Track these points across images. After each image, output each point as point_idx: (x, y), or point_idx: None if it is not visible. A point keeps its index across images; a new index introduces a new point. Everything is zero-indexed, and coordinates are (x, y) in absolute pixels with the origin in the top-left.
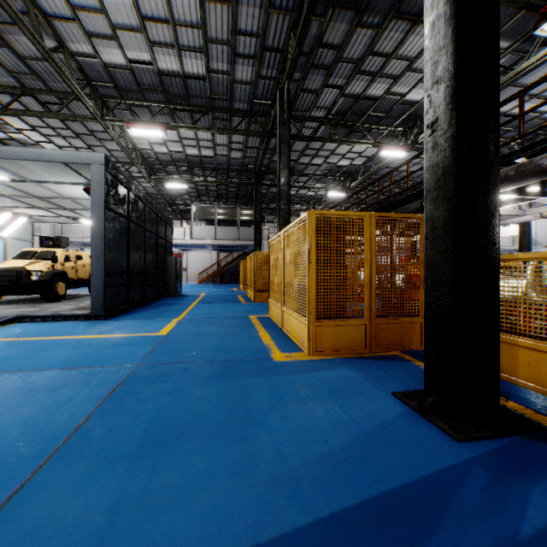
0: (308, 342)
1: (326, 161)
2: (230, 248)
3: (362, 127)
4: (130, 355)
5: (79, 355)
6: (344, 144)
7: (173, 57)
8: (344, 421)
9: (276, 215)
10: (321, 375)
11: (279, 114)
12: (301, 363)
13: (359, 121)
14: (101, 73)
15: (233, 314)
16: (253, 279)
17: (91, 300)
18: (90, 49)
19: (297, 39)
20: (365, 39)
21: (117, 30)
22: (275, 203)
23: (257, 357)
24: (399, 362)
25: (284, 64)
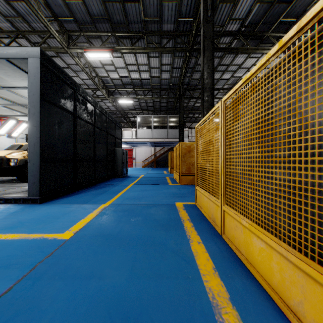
0: None
1: (233, 76)
2: (162, 144)
3: (271, 36)
4: None
5: None
6: (250, 58)
7: None
8: None
9: (192, 123)
10: None
11: (202, 13)
12: None
13: (268, 31)
14: (62, 8)
15: (160, 200)
16: (178, 165)
17: (29, 185)
18: None
19: None
20: None
21: None
22: (192, 114)
23: None
24: None
25: None
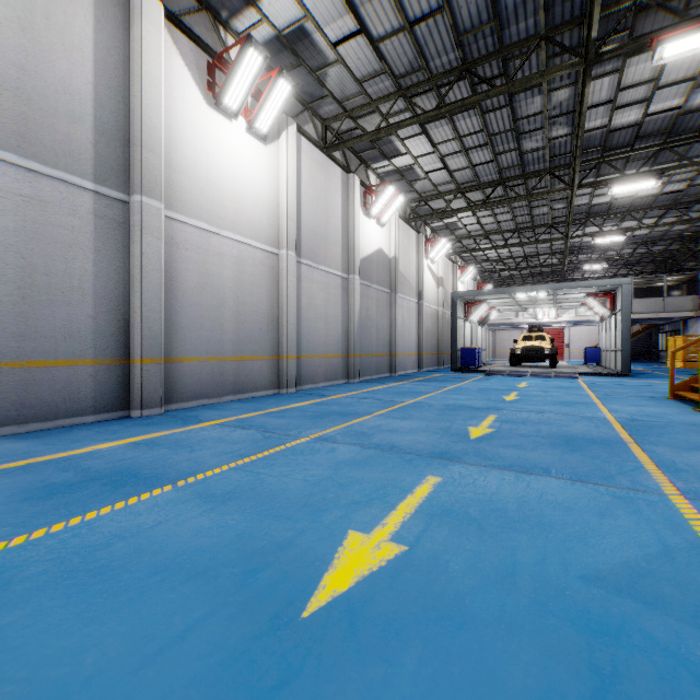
0: None
1: None
2: (642, 321)
3: None
4: None
5: None
6: None
7: (656, 188)
8: None
9: None
10: None
11: None
12: None
13: None
14: (582, 209)
15: None
16: None
17: (621, 365)
18: (586, 201)
19: None
20: None
21: None
22: None
23: None
24: None
25: None
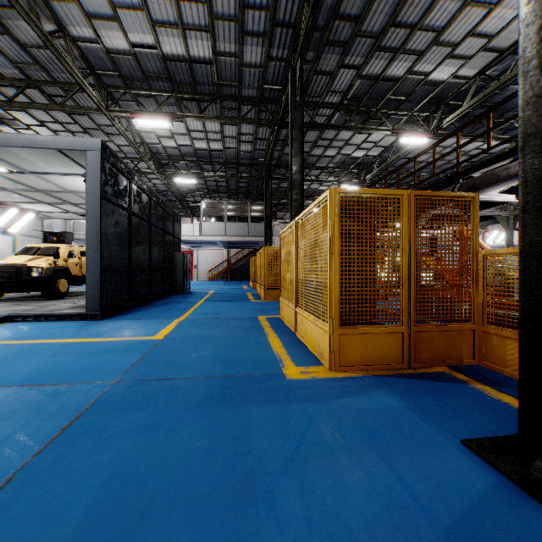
0: (329, 354)
1: (339, 153)
2: (240, 244)
3: (380, 113)
4: (111, 367)
5: (51, 366)
6: (359, 133)
7: (178, 39)
8: (402, 502)
9: (287, 212)
10: (351, 404)
11: (290, 96)
12: (321, 383)
13: (376, 107)
14: (104, 60)
15: (241, 315)
16: (263, 276)
17: (87, 298)
18: (91, 33)
19: (311, 7)
20: (387, 8)
21: (117, 9)
22: (286, 199)
23: (265, 373)
24: (452, 384)
25: (296, 42)
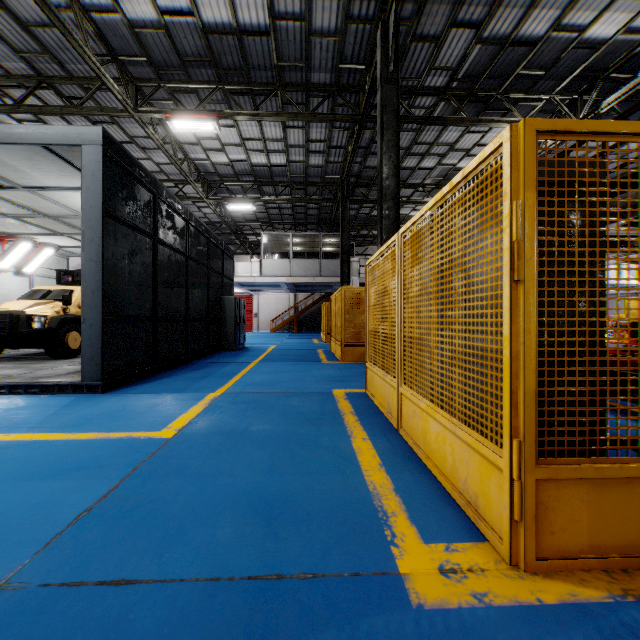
0: (509, 525)
1: (440, 163)
2: (309, 287)
3: (504, 98)
4: (31, 524)
5: None
6: (470, 132)
7: None
8: None
9: (368, 246)
10: None
11: (380, 66)
12: (514, 637)
13: (499, 89)
14: (128, 40)
15: (307, 386)
16: (339, 328)
17: (83, 361)
18: None
19: None
20: None
21: None
22: (367, 230)
23: (355, 567)
24: None
25: None
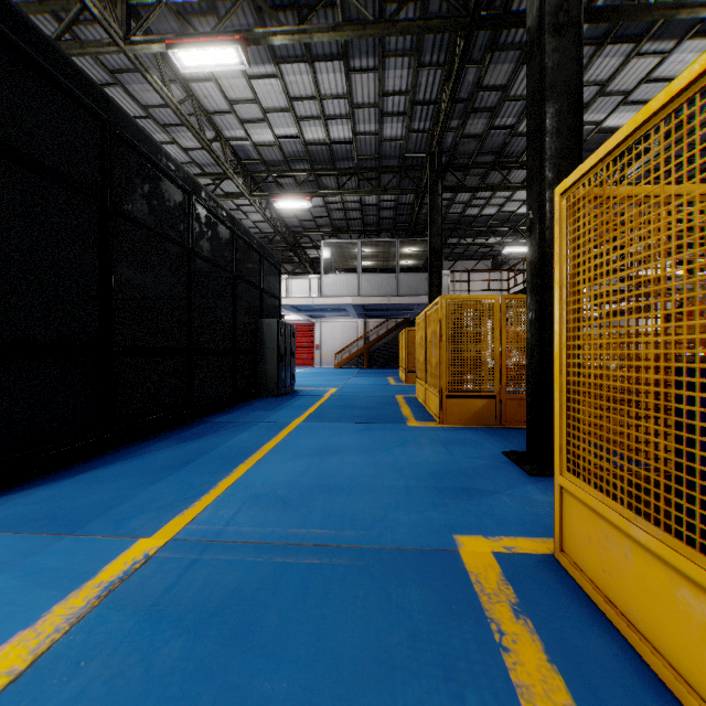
0: None
1: None
2: (383, 311)
3: None
4: None
5: None
6: (640, 55)
7: None
8: None
9: (456, 260)
10: None
11: None
12: None
13: None
14: None
15: (386, 517)
16: (435, 366)
17: None
18: None
19: None
20: None
21: None
22: (457, 237)
23: None
24: None
25: None
